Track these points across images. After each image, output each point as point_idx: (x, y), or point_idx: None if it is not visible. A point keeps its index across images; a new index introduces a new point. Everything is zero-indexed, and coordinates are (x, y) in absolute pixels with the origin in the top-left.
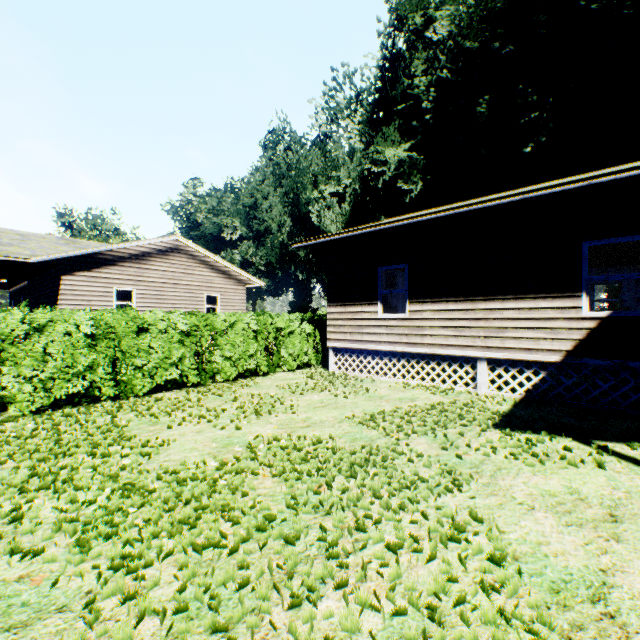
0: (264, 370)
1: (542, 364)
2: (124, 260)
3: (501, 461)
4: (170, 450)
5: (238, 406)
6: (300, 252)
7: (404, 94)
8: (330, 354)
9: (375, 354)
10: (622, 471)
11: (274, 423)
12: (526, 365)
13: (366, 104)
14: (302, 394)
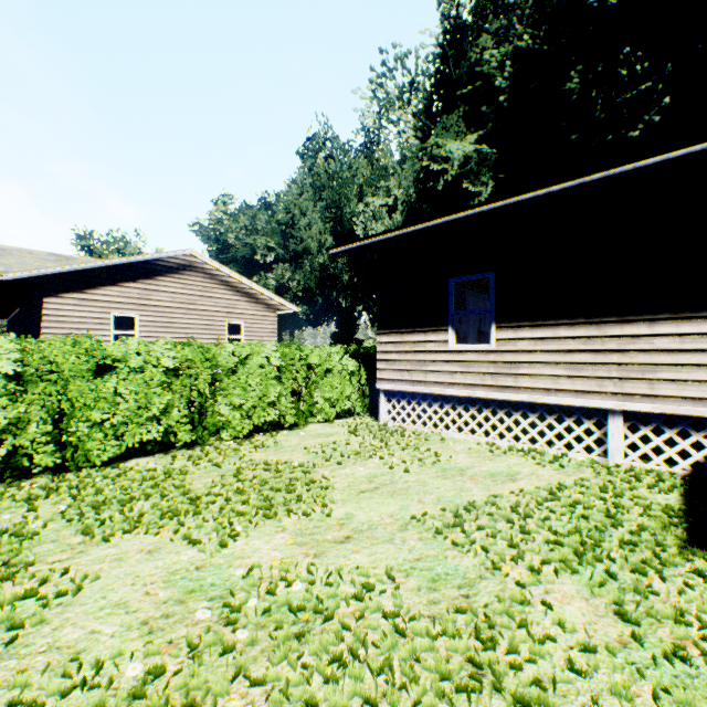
0: (290, 422)
1: None
2: (124, 279)
3: None
4: (72, 609)
5: (237, 489)
6: (343, 275)
7: (470, 74)
8: (381, 399)
9: (444, 401)
10: None
11: (289, 530)
12: (694, 424)
13: (423, 89)
14: (340, 464)
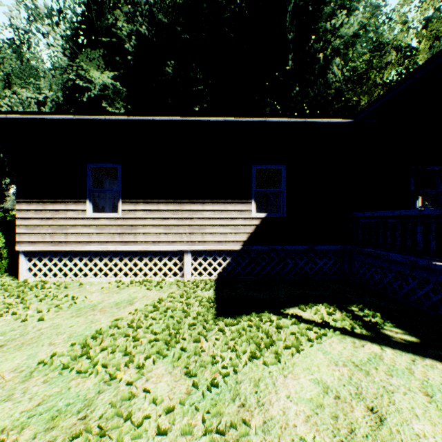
0: None
1: (229, 252)
2: None
3: (250, 368)
4: None
5: None
6: None
7: (109, 30)
8: (21, 260)
9: (84, 255)
10: (320, 338)
11: None
12: (219, 254)
13: (71, 20)
14: None
